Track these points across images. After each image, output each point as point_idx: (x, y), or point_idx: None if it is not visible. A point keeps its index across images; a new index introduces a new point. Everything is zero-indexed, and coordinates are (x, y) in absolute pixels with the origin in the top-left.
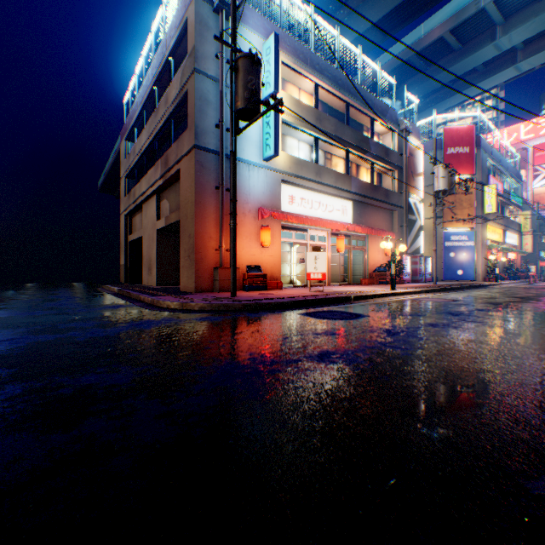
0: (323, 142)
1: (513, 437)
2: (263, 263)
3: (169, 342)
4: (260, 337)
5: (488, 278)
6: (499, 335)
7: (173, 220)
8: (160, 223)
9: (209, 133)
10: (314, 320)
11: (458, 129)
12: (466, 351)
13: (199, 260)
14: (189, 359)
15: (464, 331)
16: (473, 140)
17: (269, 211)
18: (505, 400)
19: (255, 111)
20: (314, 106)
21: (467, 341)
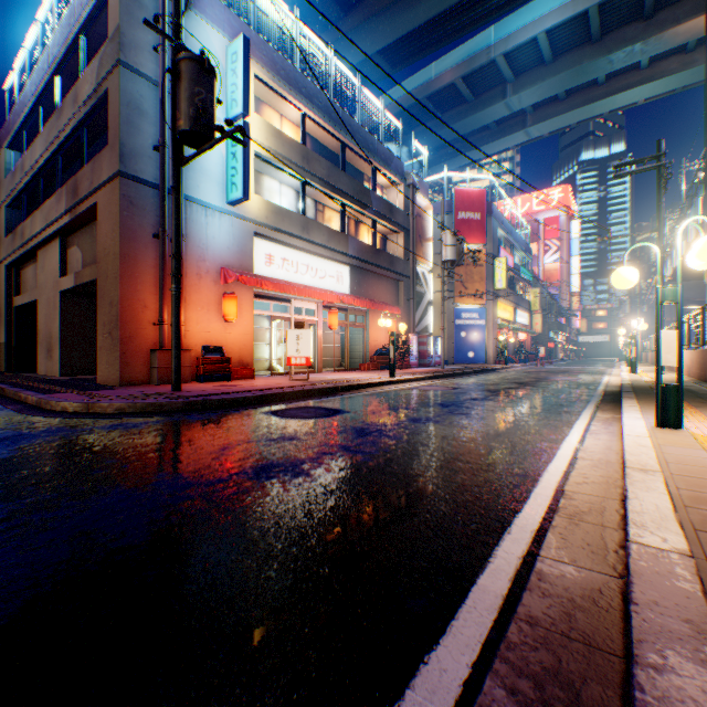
0: (312, 189)
1: (426, 550)
2: (228, 343)
3: (35, 468)
4: (188, 450)
5: (499, 361)
6: (476, 429)
7: (87, 279)
8: (67, 281)
9: (143, 156)
10: (278, 421)
11: (470, 191)
12: (433, 450)
13: (127, 338)
14: (56, 493)
15: (444, 426)
16: (484, 206)
17: (236, 274)
18: (441, 507)
19: (208, 136)
20: (302, 140)
21: (442, 437)
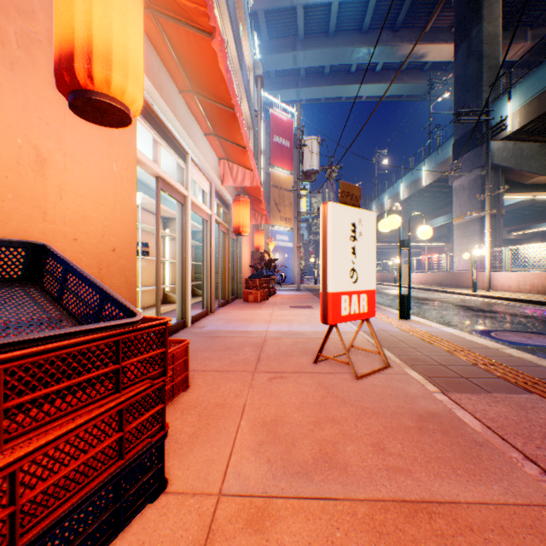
0: None
1: None
2: (53, 237)
3: None
4: None
5: (302, 281)
6: None
7: None
8: None
9: None
10: None
11: (282, 118)
12: None
13: None
14: None
15: None
16: (293, 137)
17: None
18: None
19: None
20: None
21: None
